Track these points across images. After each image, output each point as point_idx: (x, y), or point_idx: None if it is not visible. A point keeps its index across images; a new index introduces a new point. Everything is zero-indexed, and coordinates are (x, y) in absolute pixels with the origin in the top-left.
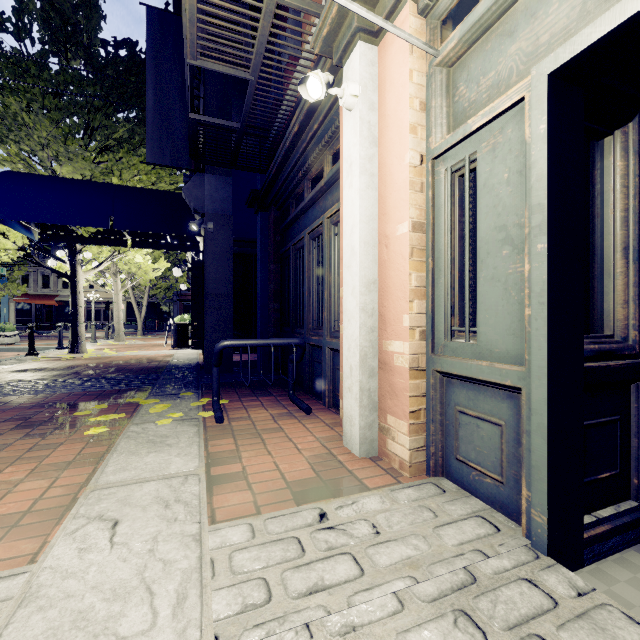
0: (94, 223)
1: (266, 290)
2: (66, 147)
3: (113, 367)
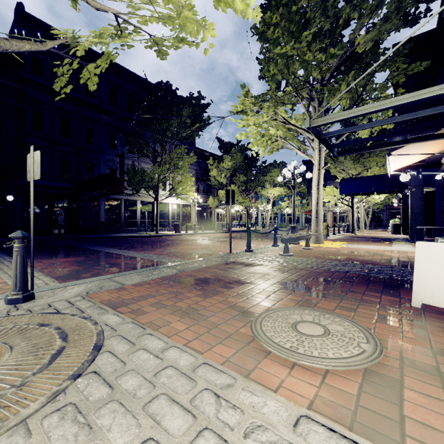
0: (367, 191)
1: (439, 210)
2: (354, 165)
3: (373, 237)
